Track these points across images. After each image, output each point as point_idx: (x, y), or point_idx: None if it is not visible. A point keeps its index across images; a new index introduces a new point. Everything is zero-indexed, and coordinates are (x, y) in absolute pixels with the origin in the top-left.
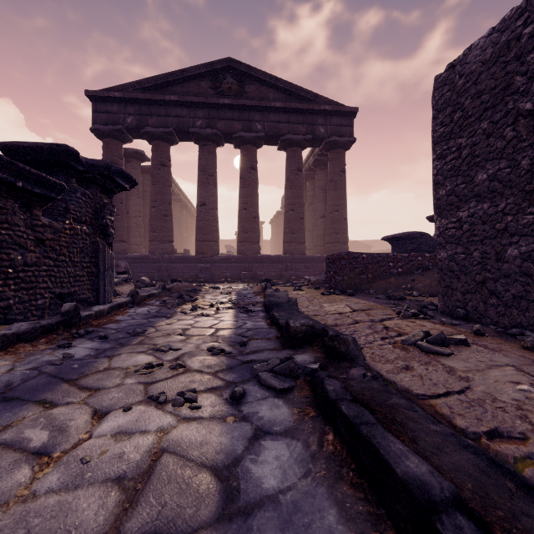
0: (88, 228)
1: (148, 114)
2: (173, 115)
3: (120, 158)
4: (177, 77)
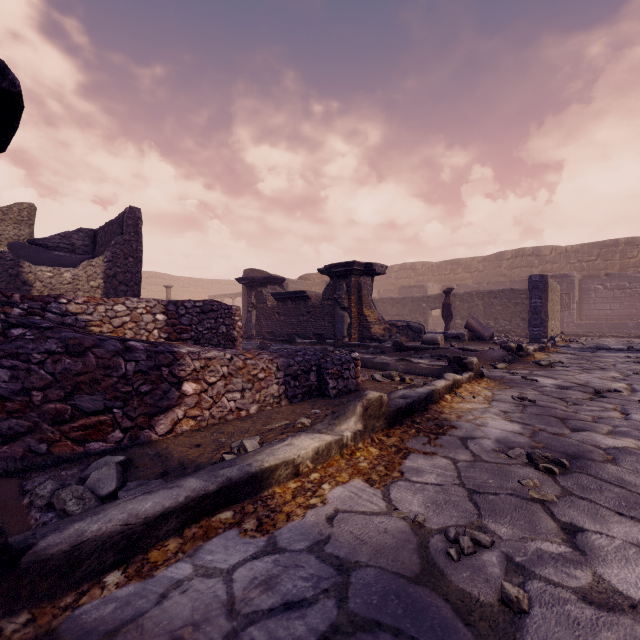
0: (331, 302)
1: None
2: None
3: None
4: None
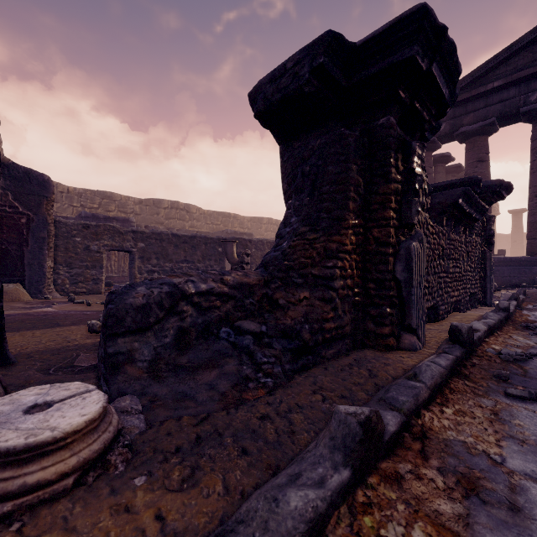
0: (479, 239)
1: (463, 114)
2: (494, 103)
3: (430, 168)
4: (501, 58)
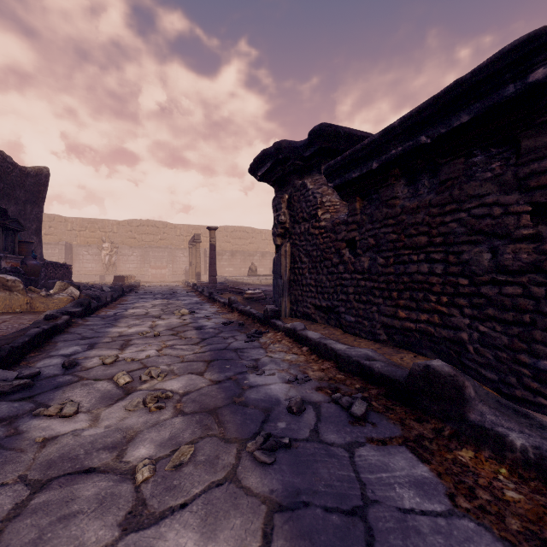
0: None
1: None
2: None
3: None
4: None
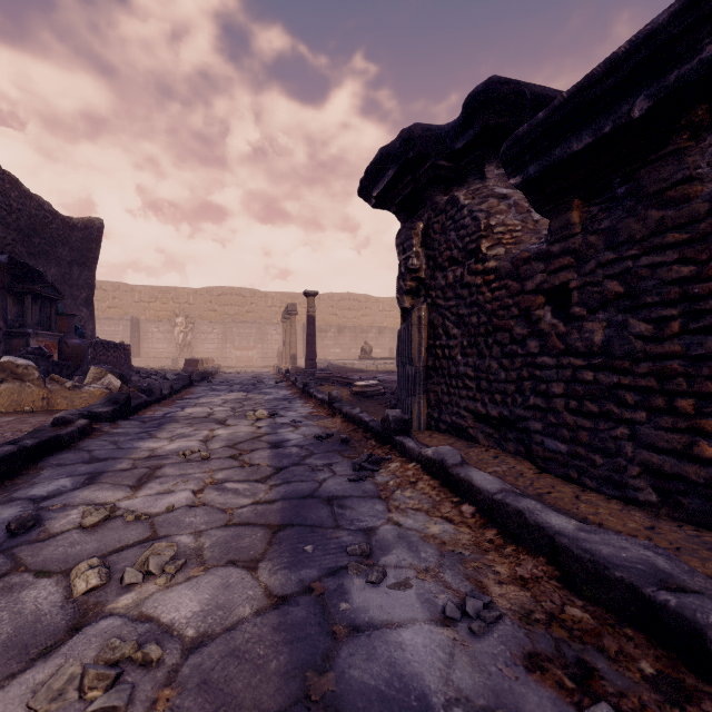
0: None
1: None
2: None
3: None
4: None
